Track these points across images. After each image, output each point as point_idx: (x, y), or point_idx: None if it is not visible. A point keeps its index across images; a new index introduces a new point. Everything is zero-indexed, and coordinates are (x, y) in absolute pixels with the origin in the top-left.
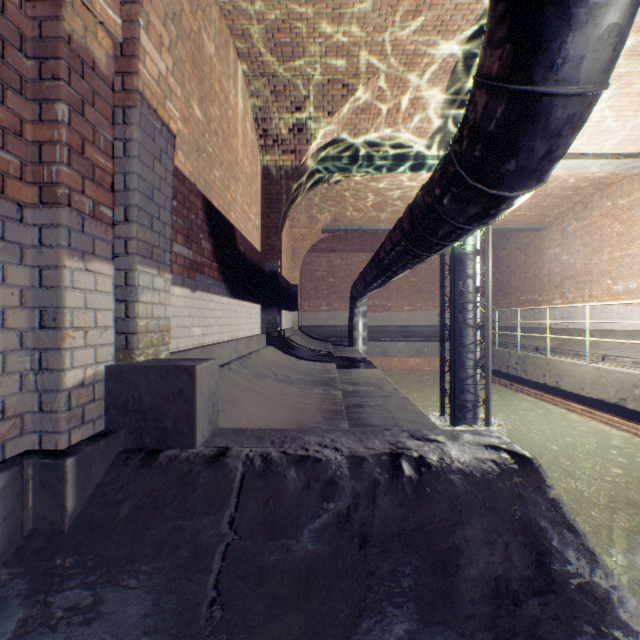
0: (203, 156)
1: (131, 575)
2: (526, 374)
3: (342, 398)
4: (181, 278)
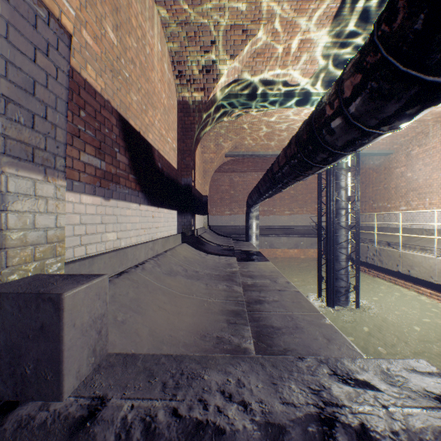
0: (118, 78)
1: None
2: (382, 263)
3: (243, 292)
4: (91, 187)
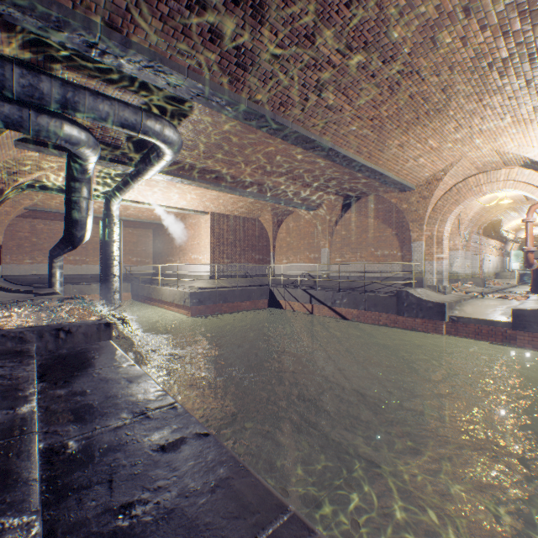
0: None
1: None
2: (155, 296)
3: None
4: None
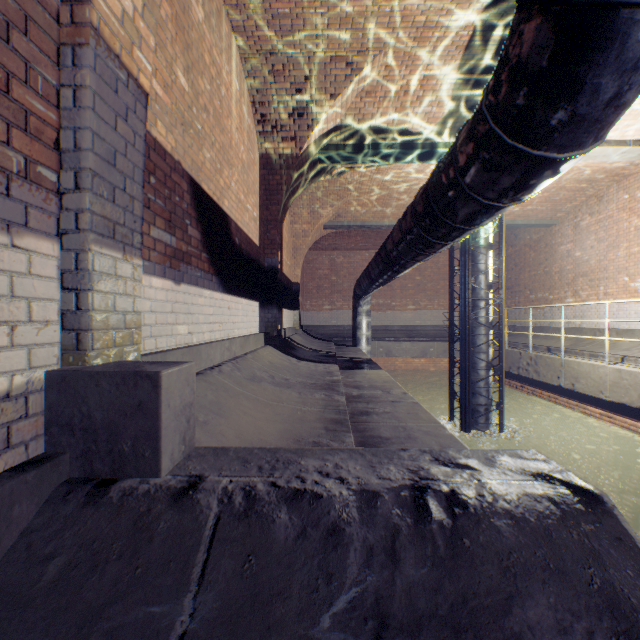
0: (190, 132)
1: None
2: (538, 376)
3: (346, 404)
4: (161, 268)
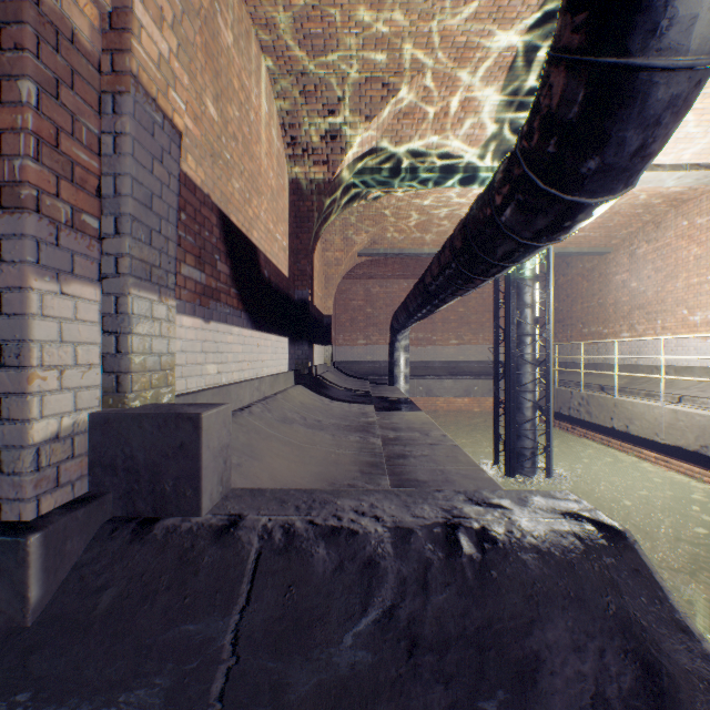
0: (219, 163)
1: (106, 695)
2: (591, 417)
3: (382, 447)
4: (191, 306)
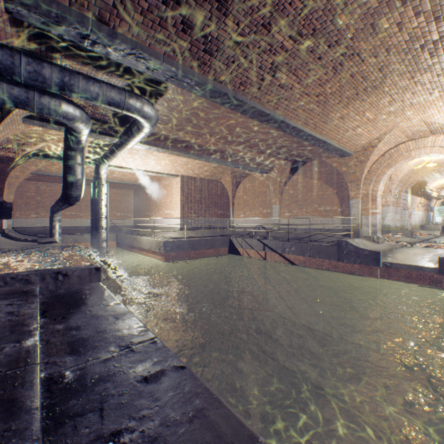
0: None
1: None
2: (135, 244)
3: None
4: None
